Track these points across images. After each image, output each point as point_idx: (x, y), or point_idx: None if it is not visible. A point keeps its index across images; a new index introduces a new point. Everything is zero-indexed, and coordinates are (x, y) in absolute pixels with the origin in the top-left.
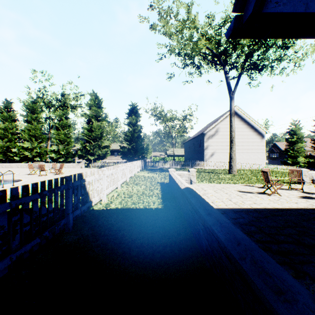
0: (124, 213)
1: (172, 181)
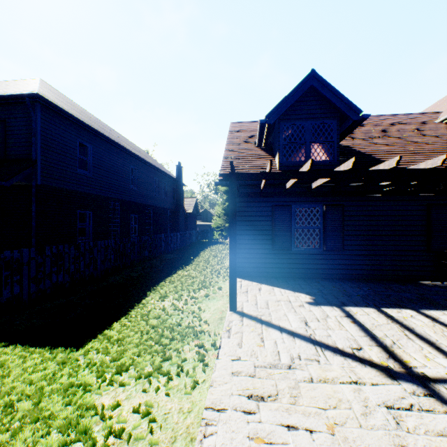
0: None
1: None
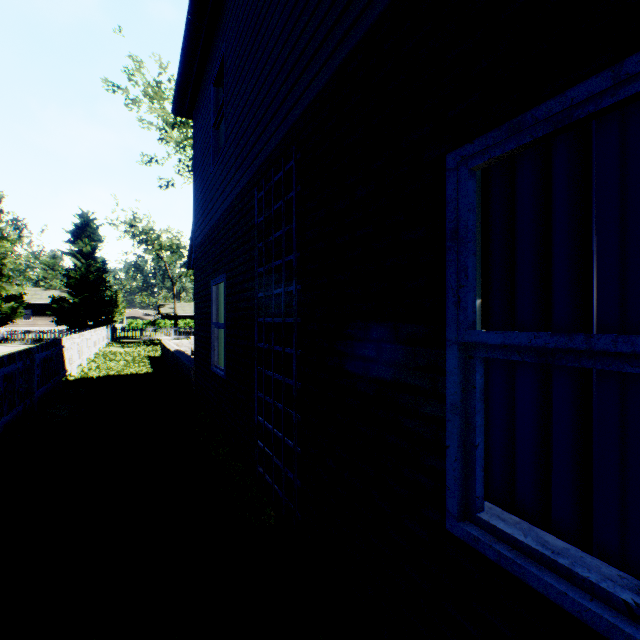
0: (111, 377)
1: (165, 351)
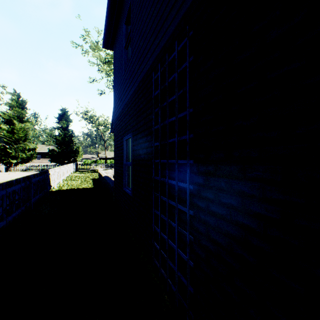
0: (73, 189)
1: (100, 176)
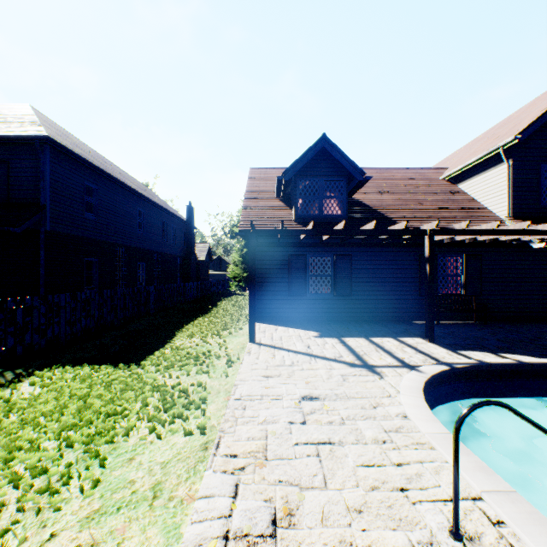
0: None
1: None
